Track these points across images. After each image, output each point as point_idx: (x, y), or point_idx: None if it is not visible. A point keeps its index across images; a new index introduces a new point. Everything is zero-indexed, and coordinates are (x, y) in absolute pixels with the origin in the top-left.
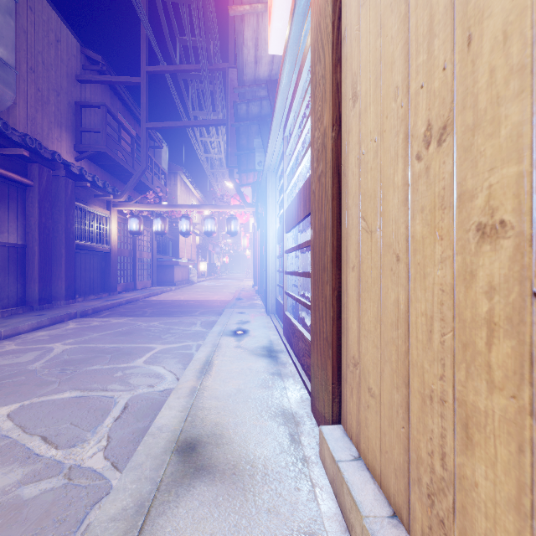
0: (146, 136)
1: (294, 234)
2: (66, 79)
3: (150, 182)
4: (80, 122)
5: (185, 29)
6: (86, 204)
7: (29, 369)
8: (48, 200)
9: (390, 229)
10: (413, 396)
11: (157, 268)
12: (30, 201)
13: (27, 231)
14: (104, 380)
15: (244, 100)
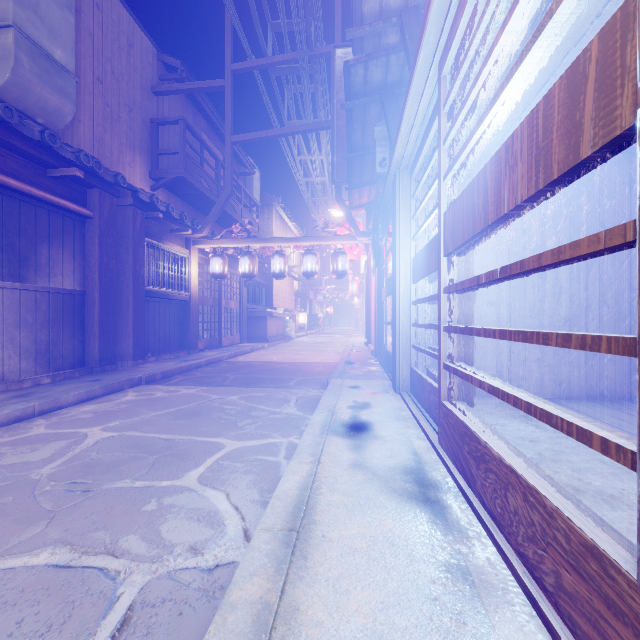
0: (231, 152)
1: (459, 257)
2: (140, 92)
3: (238, 216)
4: (157, 143)
5: (278, 6)
6: (160, 241)
7: (30, 479)
8: (112, 235)
9: None
10: None
11: (247, 320)
12: (90, 236)
13: (86, 274)
14: (121, 521)
15: (360, 58)
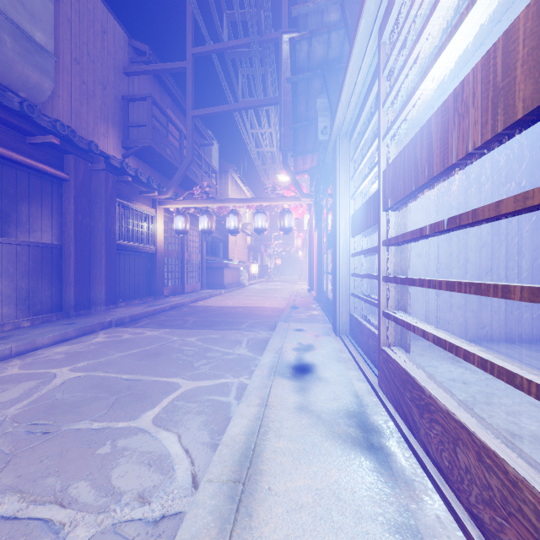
0: (192, 125)
1: (398, 211)
2: (113, 73)
3: (199, 180)
4: (127, 117)
5: None
6: (130, 202)
7: None
8: (86, 196)
9: None
10: None
11: (206, 270)
12: (66, 197)
13: (63, 230)
14: (74, 465)
15: (304, 35)
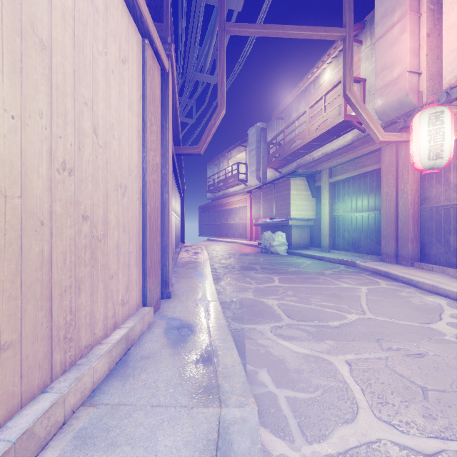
0: None
1: None
2: None
3: None
4: None
5: None
6: None
7: None
8: None
9: (35, 202)
10: (55, 300)
11: None
12: None
13: None
14: None
15: None
